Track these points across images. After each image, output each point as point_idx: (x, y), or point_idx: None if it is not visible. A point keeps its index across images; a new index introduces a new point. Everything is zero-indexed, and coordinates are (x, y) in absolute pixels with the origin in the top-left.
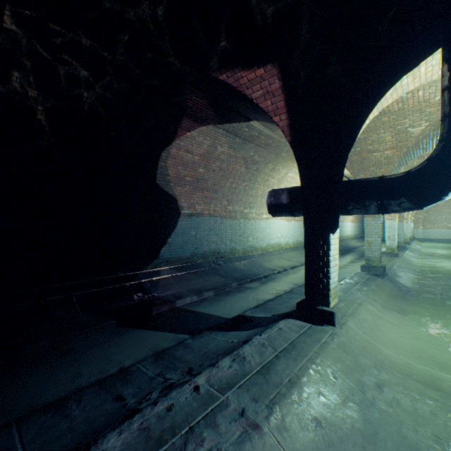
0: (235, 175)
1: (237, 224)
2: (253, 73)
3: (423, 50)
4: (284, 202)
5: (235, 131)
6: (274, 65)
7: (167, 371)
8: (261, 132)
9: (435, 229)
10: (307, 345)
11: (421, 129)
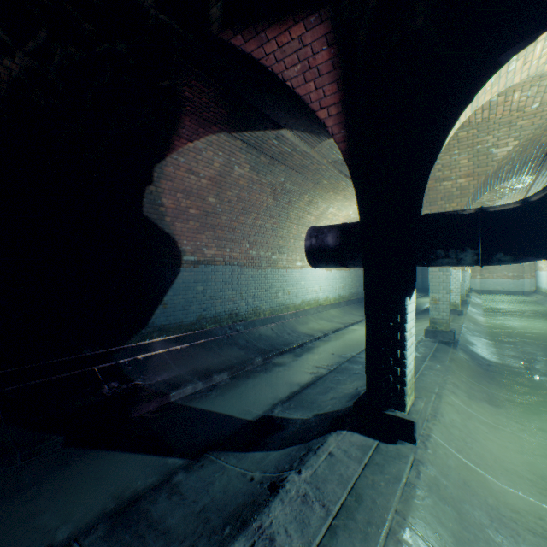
0: (260, 208)
1: (262, 275)
2: (286, 33)
3: None
4: (331, 246)
5: (259, 144)
6: (322, 17)
7: None
8: (295, 147)
9: (494, 279)
10: (381, 494)
11: (508, 150)
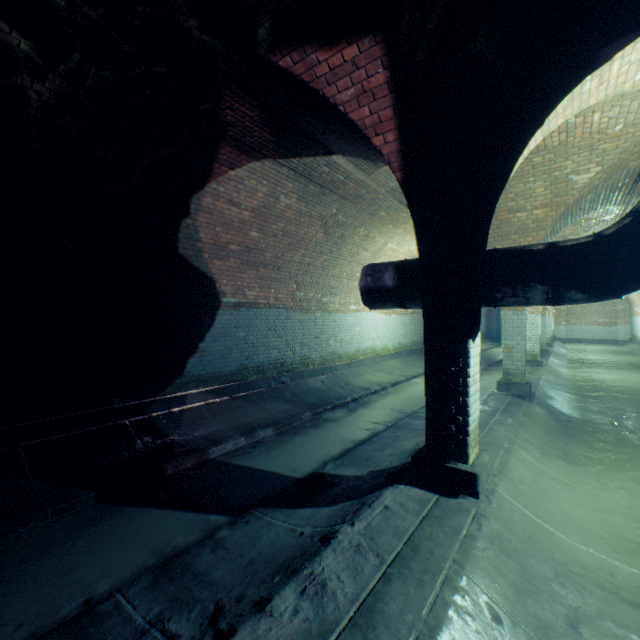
0: (309, 243)
1: (311, 319)
2: (339, 55)
3: (624, 28)
4: (388, 285)
5: (308, 171)
6: (376, 39)
7: (173, 613)
8: (349, 174)
9: (582, 325)
10: (438, 545)
11: (589, 177)
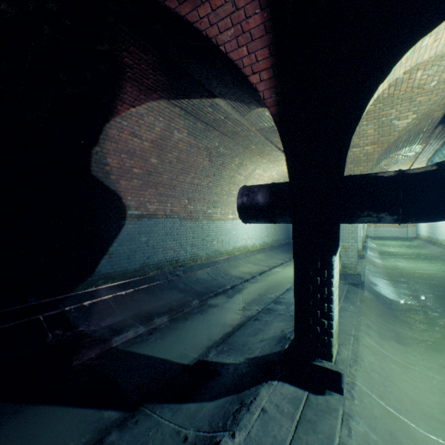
0: (197, 168)
1: (199, 226)
2: None
3: None
4: (261, 204)
5: (196, 111)
6: None
7: None
8: (228, 114)
9: (385, 227)
10: None
11: (407, 122)
